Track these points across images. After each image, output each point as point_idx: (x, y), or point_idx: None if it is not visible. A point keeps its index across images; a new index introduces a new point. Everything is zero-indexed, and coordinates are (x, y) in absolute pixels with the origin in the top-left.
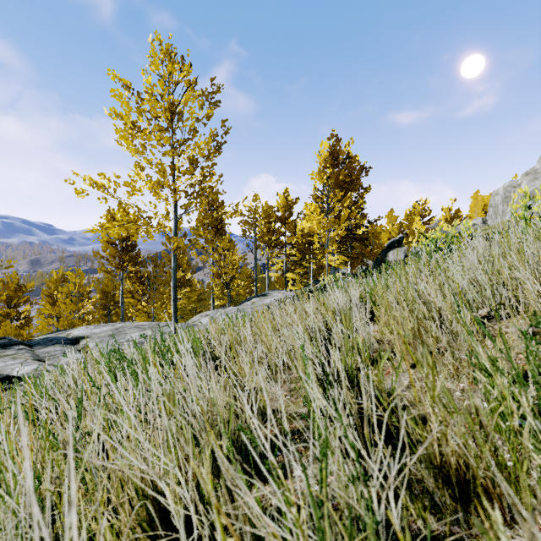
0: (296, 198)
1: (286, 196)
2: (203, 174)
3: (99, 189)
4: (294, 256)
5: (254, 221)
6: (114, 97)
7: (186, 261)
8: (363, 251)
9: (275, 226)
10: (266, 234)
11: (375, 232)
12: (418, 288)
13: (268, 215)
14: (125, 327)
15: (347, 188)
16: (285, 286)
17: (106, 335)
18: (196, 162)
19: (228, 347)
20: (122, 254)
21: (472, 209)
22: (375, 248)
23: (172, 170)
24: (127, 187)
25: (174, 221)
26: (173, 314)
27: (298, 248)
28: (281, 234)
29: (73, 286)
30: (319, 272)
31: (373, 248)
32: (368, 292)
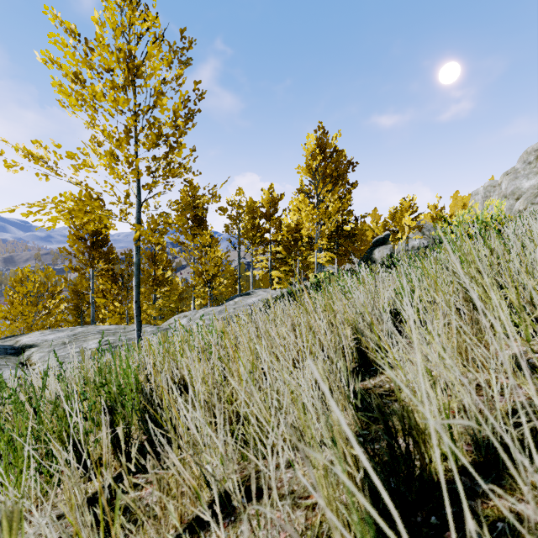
0: (281, 194)
1: (271, 192)
2: (169, 144)
3: (37, 163)
4: (279, 254)
5: (237, 216)
6: (54, 44)
7: (165, 258)
8: (348, 249)
9: (259, 223)
10: (250, 230)
11: (362, 228)
12: (534, 286)
13: (252, 210)
14: (85, 332)
15: (334, 183)
16: (270, 285)
17: (59, 342)
18: (159, 128)
19: (171, 396)
20: (92, 249)
21: (452, 208)
22: (363, 245)
23: (128, 137)
24: (71, 159)
25: (137, 205)
26: (136, 319)
27: (284, 246)
28: (265, 231)
29: (32, 285)
30: (305, 270)
31: (360, 245)
32: (399, 291)
